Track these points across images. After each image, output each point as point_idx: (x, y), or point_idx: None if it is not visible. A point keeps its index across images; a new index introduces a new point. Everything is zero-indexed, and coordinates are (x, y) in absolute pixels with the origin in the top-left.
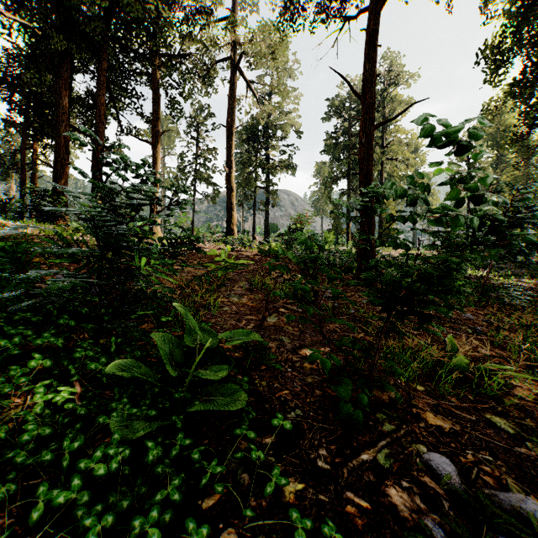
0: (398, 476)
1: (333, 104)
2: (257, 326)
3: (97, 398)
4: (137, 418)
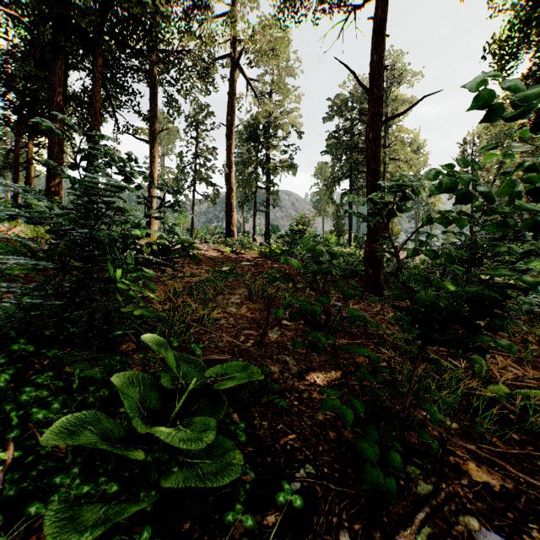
0: None
1: (335, 103)
2: (257, 343)
3: (47, 456)
4: (89, 499)
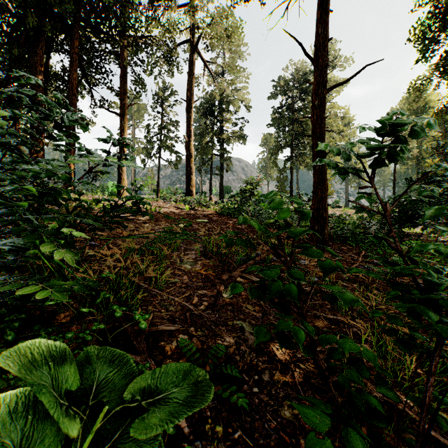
0: None
1: (278, 83)
2: (211, 306)
3: None
4: None
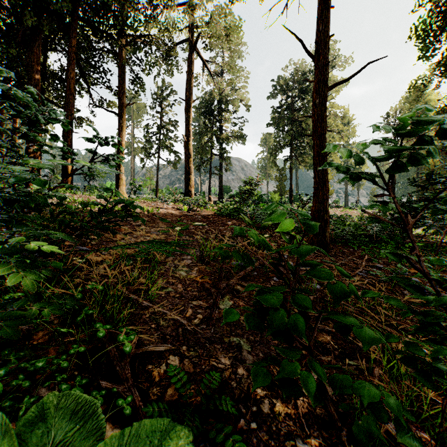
0: None
1: (278, 83)
2: (206, 319)
3: None
4: None
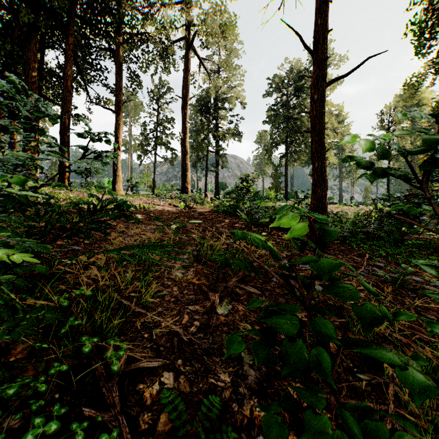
0: None
1: (273, 81)
2: (203, 327)
3: None
4: None
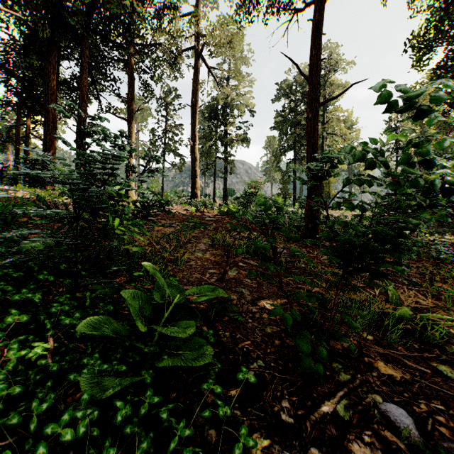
0: (358, 429)
1: (281, 87)
2: (219, 279)
3: (71, 351)
4: (107, 373)
